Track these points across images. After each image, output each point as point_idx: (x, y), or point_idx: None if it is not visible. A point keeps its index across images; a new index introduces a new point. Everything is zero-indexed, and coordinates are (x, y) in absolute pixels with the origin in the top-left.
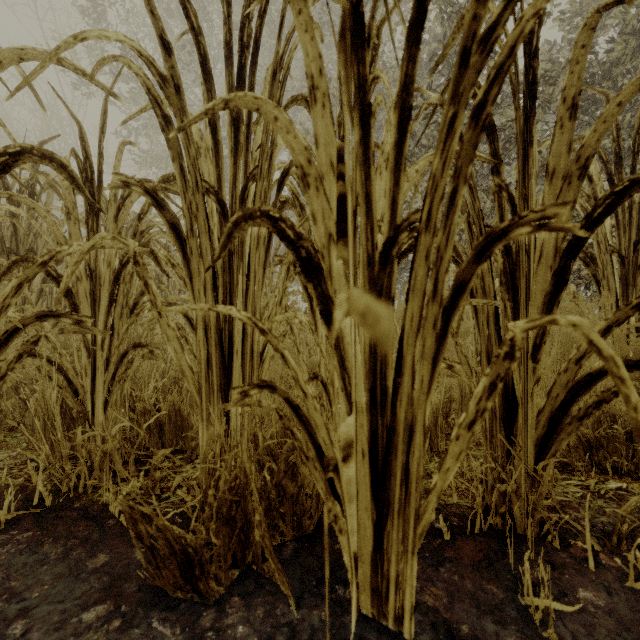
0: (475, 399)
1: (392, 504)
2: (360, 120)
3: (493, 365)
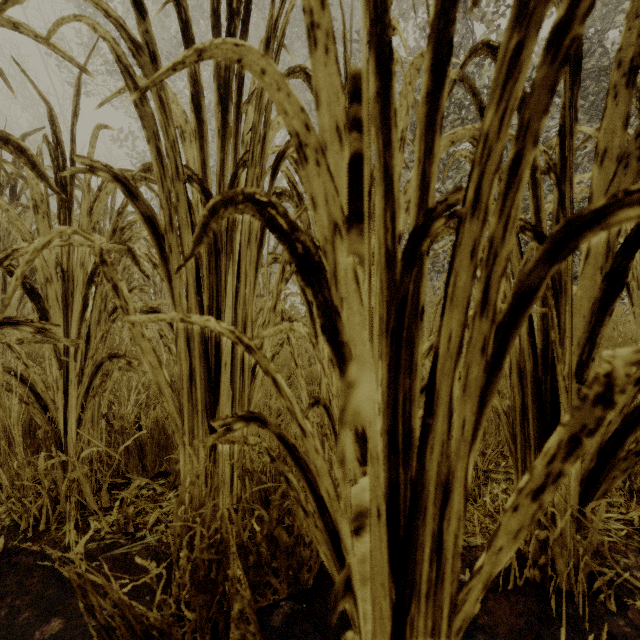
0: (546, 458)
1: (418, 583)
2: (377, 65)
3: (577, 412)
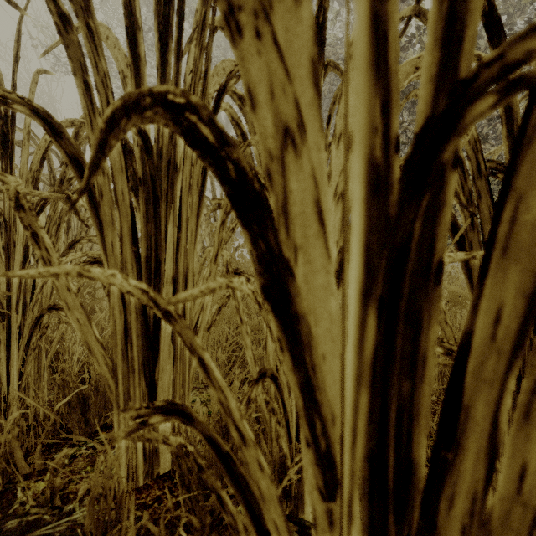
0: None
1: None
2: None
3: None
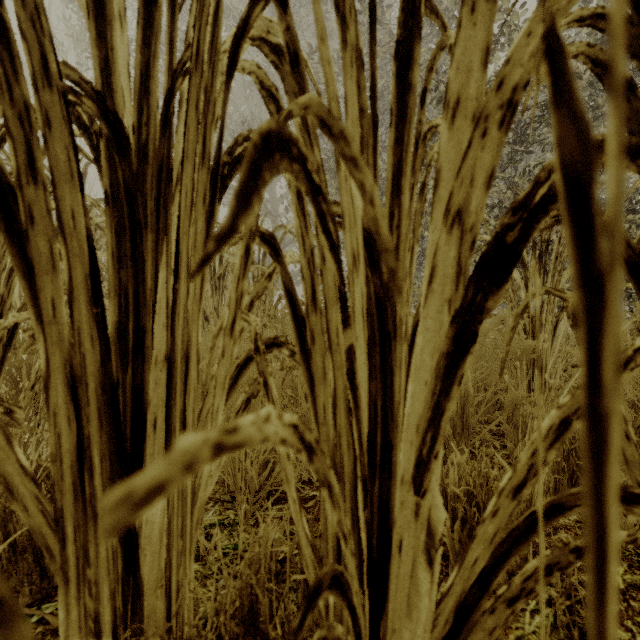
0: None
1: None
2: None
3: None
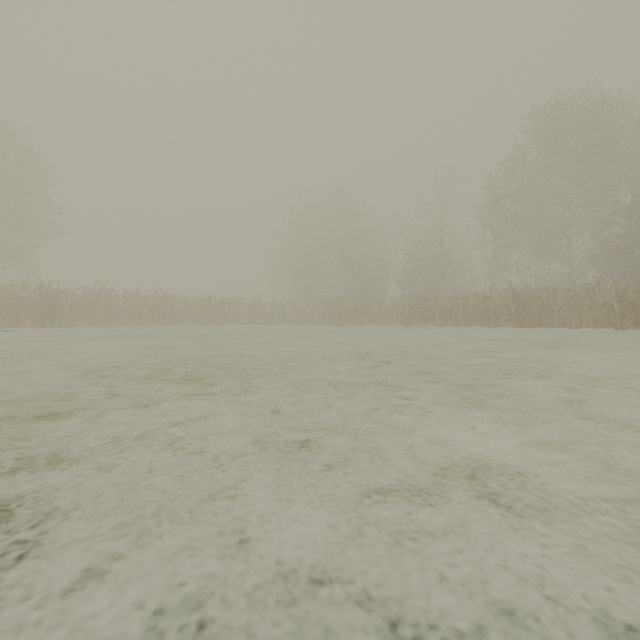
0: None
1: None
2: None
3: None
